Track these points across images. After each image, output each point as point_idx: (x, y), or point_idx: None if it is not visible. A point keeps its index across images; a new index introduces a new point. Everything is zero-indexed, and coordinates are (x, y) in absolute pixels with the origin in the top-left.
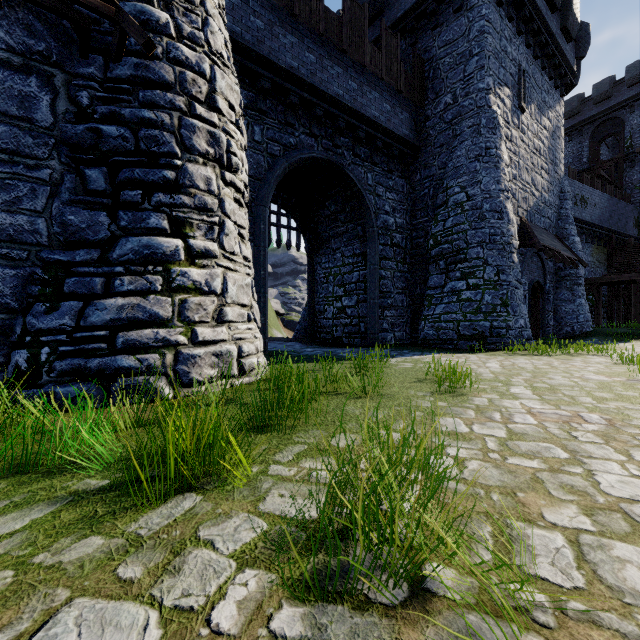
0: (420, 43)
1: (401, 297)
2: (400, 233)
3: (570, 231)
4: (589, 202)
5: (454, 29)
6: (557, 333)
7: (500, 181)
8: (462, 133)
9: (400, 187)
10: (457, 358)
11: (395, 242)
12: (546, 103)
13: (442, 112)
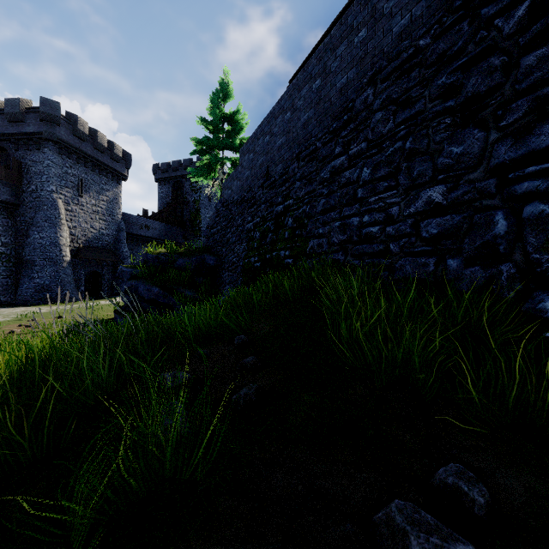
0: (20, 152)
1: (7, 280)
2: (6, 247)
3: (121, 246)
4: (151, 227)
5: (37, 157)
6: (112, 293)
7: (57, 232)
8: (40, 206)
9: (6, 223)
10: (12, 309)
11: (1, 252)
12: (104, 189)
13: (31, 192)
